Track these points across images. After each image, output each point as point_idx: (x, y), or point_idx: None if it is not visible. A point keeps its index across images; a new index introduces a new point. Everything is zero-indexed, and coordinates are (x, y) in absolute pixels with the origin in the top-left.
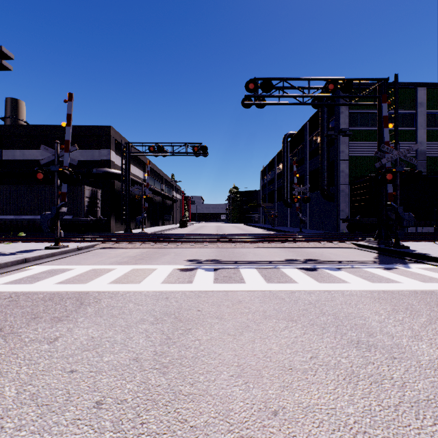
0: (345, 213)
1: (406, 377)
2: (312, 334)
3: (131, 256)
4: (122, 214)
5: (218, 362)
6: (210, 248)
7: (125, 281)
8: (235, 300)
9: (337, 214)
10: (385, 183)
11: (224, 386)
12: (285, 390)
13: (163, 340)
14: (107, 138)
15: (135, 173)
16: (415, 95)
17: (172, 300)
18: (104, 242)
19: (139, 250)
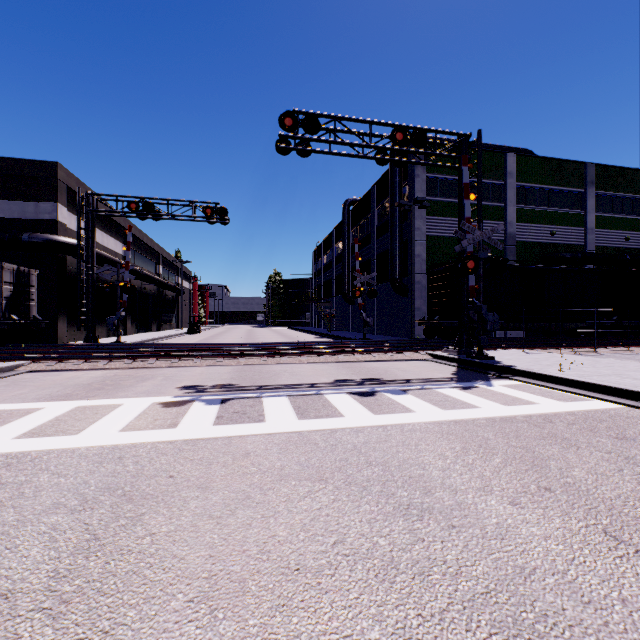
0: (422, 312)
1: (464, 557)
2: (345, 500)
3: (81, 385)
4: (79, 312)
5: (174, 575)
6: (226, 366)
7: (51, 431)
8: (241, 451)
9: (411, 314)
10: (466, 272)
11: (170, 625)
12: (277, 614)
13: (82, 543)
14: (52, 183)
15: (107, 245)
16: (503, 162)
17: (129, 462)
18: (37, 361)
19: (101, 373)
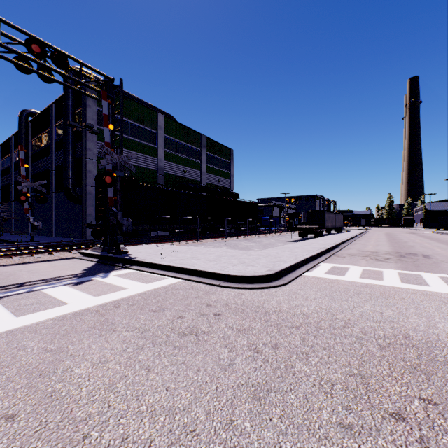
0: (94, 217)
1: None
2: None
3: None
4: None
5: None
6: None
7: None
8: None
9: (82, 219)
10: (105, 185)
11: None
12: None
13: None
14: None
15: None
16: (157, 118)
17: None
18: None
19: None
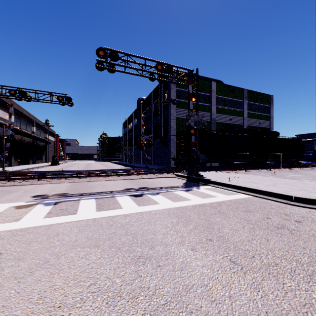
0: (174, 154)
1: (160, 284)
2: (106, 257)
3: None
4: None
5: None
6: (66, 183)
7: None
8: (54, 233)
9: (169, 155)
10: (190, 135)
11: None
12: None
13: None
14: None
15: None
16: (210, 85)
17: None
18: None
19: None
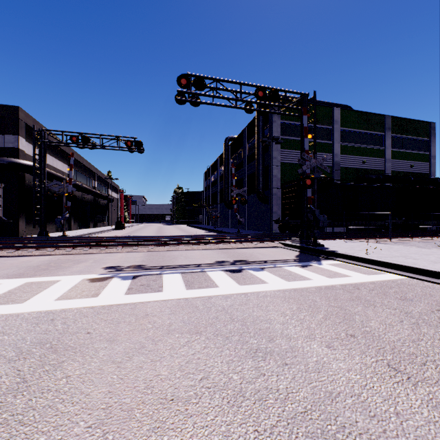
0: (278, 214)
1: (291, 386)
2: (213, 347)
3: (32, 267)
4: (34, 214)
5: (80, 407)
6: (140, 252)
7: (3, 301)
8: (142, 313)
9: (270, 216)
10: (305, 187)
11: None
12: (153, 434)
13: (13, 385)
14: (14, 121)
15: (56, 166)
16: (332, 113)
17: (59, 322)
18: (0, 249)
19: (48, 258)
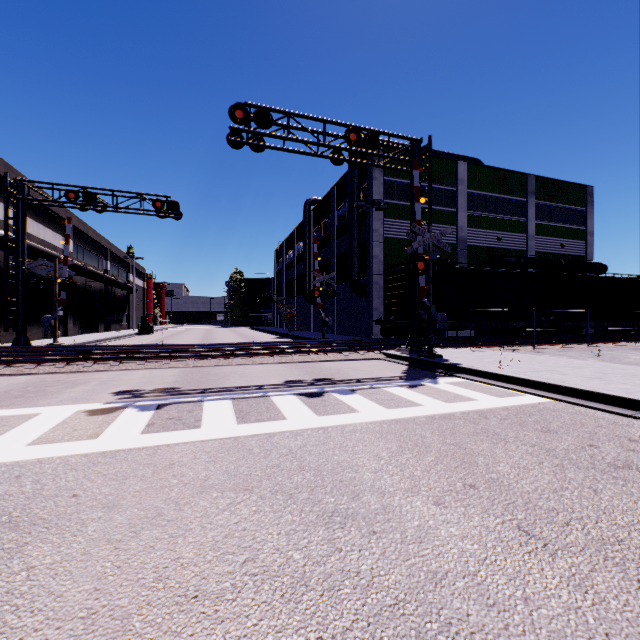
0: (380, 312)
1: (379, 566)
2: (268, 511)
3: None
4: (6, 311)
5: (44, 618)
6: (172, 369)
7: None
8: (165, 462)
9: (369, 314)
10: (417, 273)
11: None
12: None
13: None
14: None
15: (44, 238)
16: (455, 169)
17: (28, 481)
18: None
19: (25, 379)
